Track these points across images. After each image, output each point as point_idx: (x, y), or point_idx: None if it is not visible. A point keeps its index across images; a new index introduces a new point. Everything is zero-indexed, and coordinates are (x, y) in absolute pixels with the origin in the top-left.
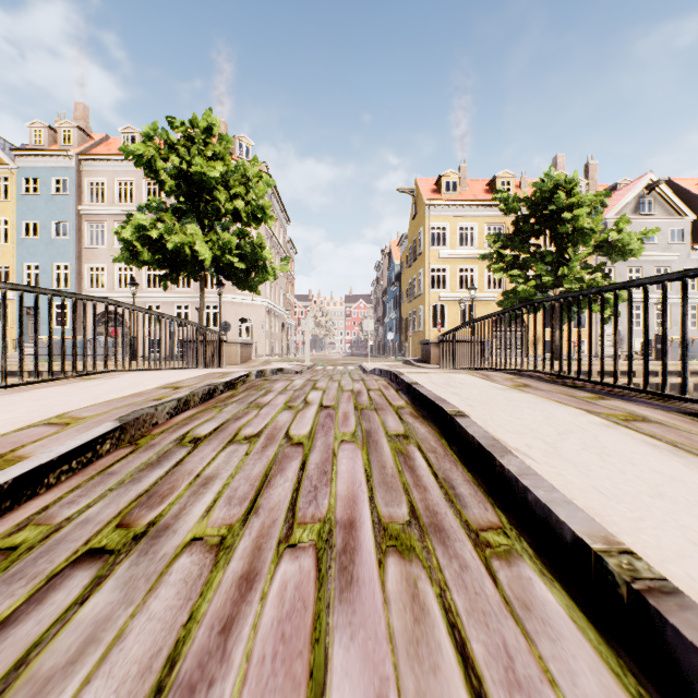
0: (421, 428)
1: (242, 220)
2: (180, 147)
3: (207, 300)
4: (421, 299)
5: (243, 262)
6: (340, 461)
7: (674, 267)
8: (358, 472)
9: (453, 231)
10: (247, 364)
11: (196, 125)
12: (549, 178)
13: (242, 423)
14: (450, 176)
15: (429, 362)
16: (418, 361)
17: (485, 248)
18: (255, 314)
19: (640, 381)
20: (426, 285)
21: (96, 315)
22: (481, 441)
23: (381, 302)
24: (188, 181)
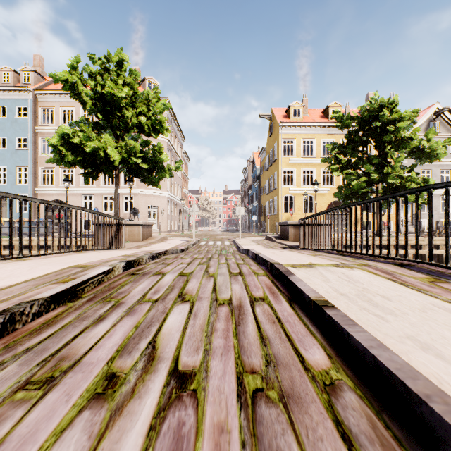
0: None
1: (145, 131)
2: (98, 76)
3: (125, 193)
4: (276, 192)
5: (146, 163)
6: None
7: None
8: None
9: (298, 144)
10: (147, 241)
11: (110, 60)
12: (374, 101)
13: None
14: (297, 105)
15: (286, 239)
16: (278, 238)
17: (321, 156)
18: (160, 203)
19: (443, 252)
20: (280, 182)
21: None
22: None
23: (247, 195)
24: (103, 101)
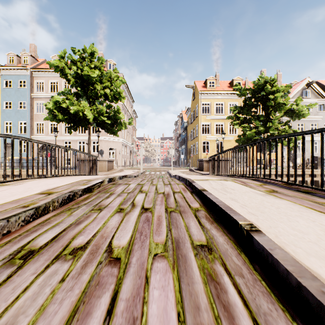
0: (219, 236)
1: (109, 99)
2: (78, 62)
3: (93, 139)
4: (197, 139)
5: (109, 120)
6: (152, 295)
7: (320, 123)
8: (170, 322)
9: (212, 106)
10: (110, 171)
11: (86, 52)
12: (261, 78)
13: (79, 230)
14: (211, 79)
15: (202, 170)
16: (197, 169)
17: (228, 114)
18: (117, 146)
19: (307, 179)
20: (200, 132)
21: (13, 146)
22: (302, 280)
23: (177, 140)
24: (81, 79)
